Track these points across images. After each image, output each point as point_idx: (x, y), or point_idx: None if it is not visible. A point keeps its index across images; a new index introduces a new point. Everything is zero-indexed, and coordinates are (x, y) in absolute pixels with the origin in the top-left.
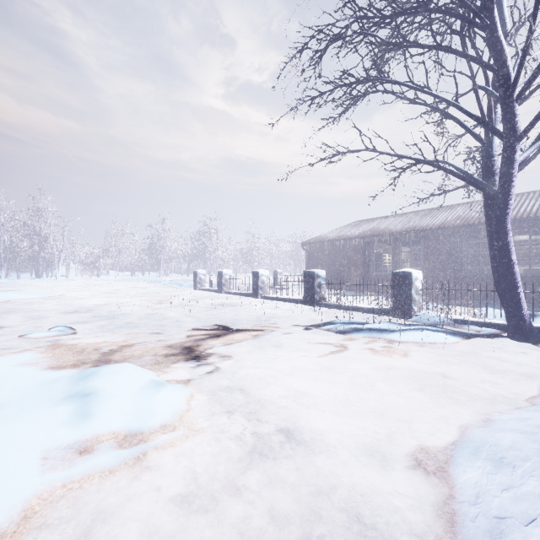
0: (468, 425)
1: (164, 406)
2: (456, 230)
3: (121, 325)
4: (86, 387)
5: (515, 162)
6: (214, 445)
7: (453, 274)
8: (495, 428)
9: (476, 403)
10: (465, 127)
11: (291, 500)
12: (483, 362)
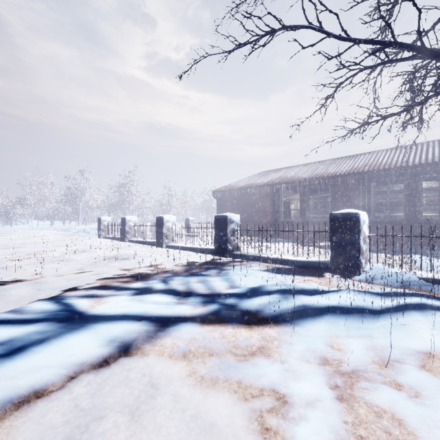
0: None
1: None
2: (365, 176)
3: None
4: None
5: None
6: None
7: None
8: None
9: None
10: None
11: None
12: None
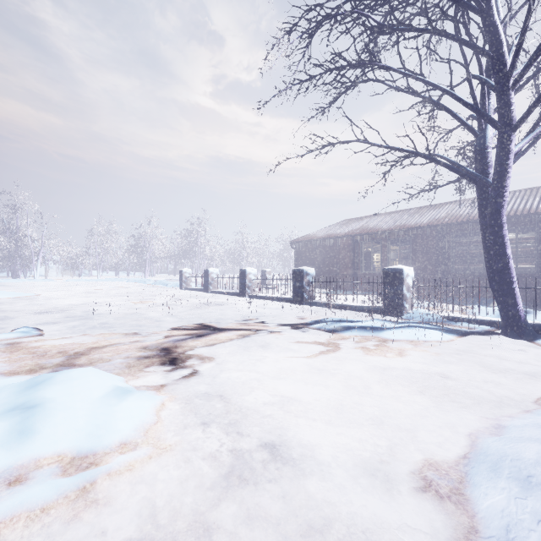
0: (479, 433)
1: (127, 418)
2: (444, 228)
3: (95, 325)
4: (33, 398)
5: (510, 152)
6: (183, 466)
7: (441, 272)
8: (512, 437)
9: (481, 407)
10: (458, 118)
11: (275, 539)
12: (482, 360)
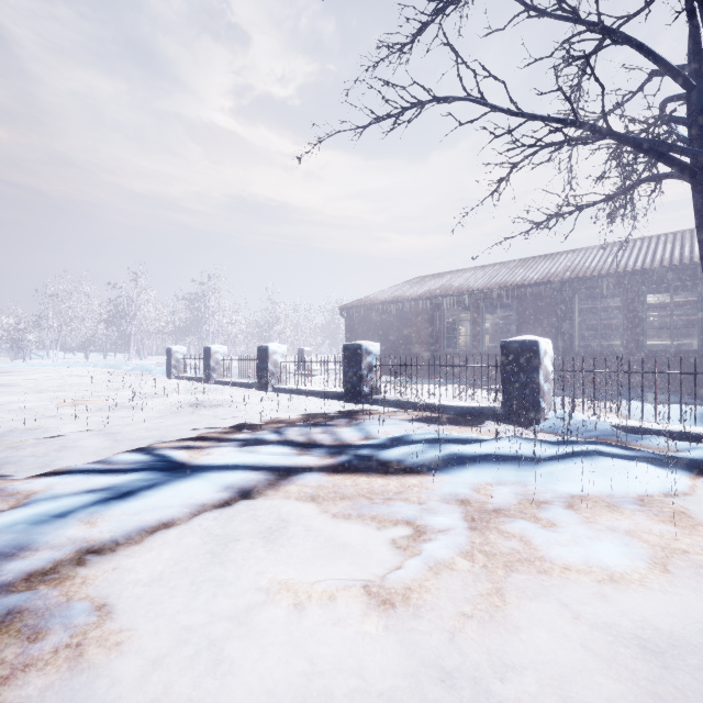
0: None
1: None
2: (565, 286)
3: None
4: None
5: None
6: None
7: (561, 351)
8: None
9: None
10: (655, 57)
11: None
12: None
